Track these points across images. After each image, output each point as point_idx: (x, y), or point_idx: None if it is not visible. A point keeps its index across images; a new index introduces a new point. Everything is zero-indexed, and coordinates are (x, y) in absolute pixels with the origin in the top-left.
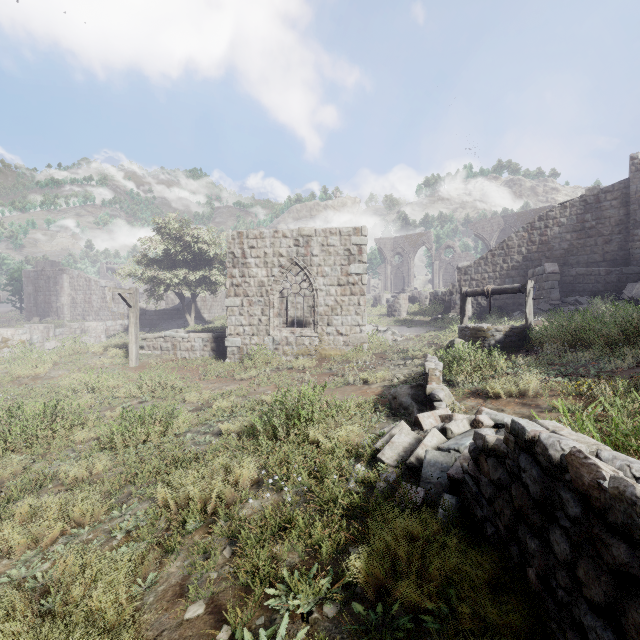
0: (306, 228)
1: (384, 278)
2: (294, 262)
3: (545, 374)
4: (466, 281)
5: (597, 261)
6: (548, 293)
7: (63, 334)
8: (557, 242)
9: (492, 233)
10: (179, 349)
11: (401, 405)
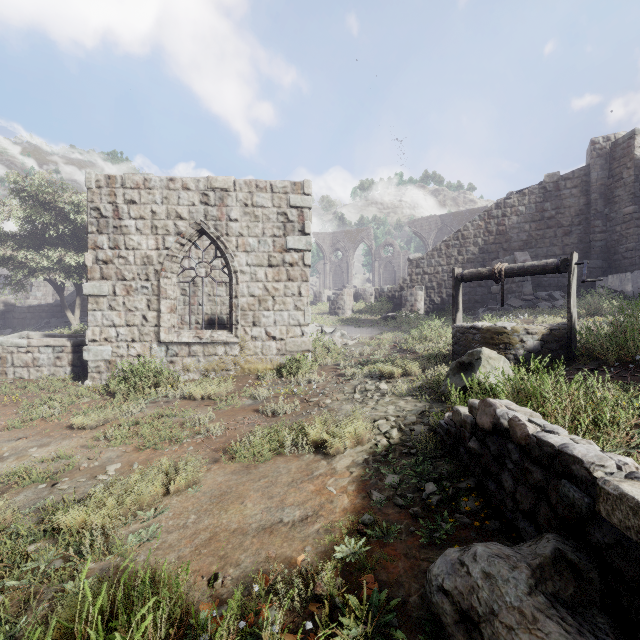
0: (220, 177)
1: (323, 275)
2: (201, 229)
3: None
4: (418, 275)
5: (557, 254)
6: (520, 286)
7: None
8: (515, 233)
9: (430, 232)
10: (11, 364)
11: None
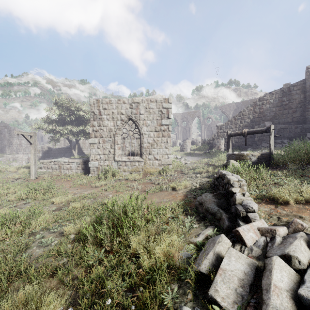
0: (136, 98)
1: (177, 133)
2: (129, 118)
3: (309, 183)
4: (221, 133)
5: (289, 122)
6: (267, 137)
7: (2, 161)
8: (268, 112)
9: (230, 111)
10: (62, 168)
11: (208, 210)
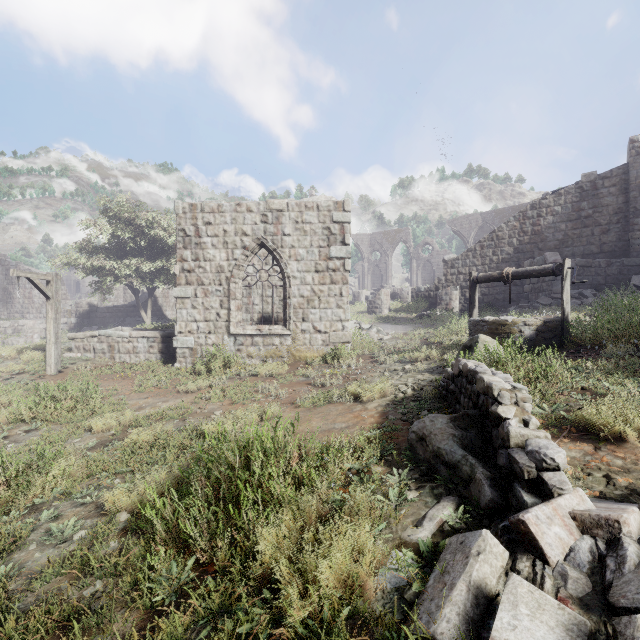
0: (276, 201)
1: (361, 275)
2: (261, 243)
3: None
4: (453, 275)
5: (594, 253)
6: (549, 285)
7: None
8: (551, 232)
9: (470, 230)
10: (117, 351)
11: (439, 456)
